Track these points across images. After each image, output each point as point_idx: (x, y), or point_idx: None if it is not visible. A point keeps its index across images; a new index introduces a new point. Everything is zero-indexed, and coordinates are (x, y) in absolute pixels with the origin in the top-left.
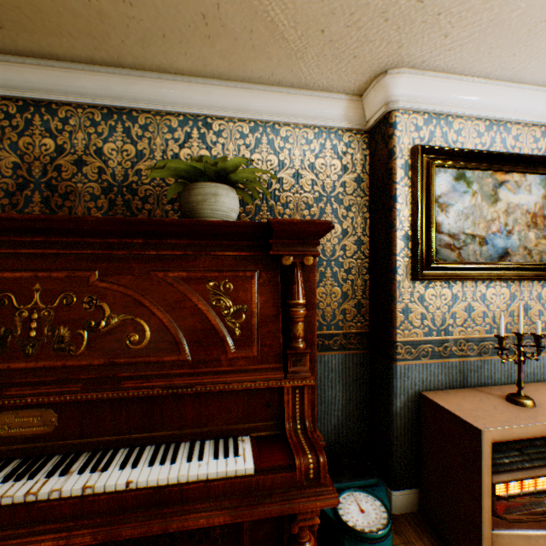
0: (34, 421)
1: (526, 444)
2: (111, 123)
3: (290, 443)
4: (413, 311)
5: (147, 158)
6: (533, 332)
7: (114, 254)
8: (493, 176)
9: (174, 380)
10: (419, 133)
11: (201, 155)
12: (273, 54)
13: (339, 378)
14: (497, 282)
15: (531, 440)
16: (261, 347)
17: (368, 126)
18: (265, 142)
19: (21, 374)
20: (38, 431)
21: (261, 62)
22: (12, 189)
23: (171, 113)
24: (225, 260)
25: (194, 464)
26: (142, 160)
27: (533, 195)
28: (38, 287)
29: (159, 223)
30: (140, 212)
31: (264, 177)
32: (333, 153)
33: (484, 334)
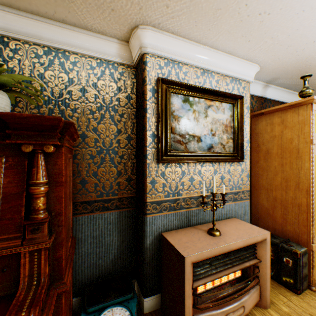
0: None
1: (214, 259)
2: None
3: (12, 303)
4: (158, 182)
5: None
6: (226, 191)
7: None
8: (205, 102)
9: None
10: (162, 70)
11: None
12: None
13: (116, 228)
14: (207, 163)
15: (217, 256)
16: (2, 221)
17: (134, 63)
18: (58, 63)
19: None
20: None
21: None
22: None
23: None
24: None
25: None
26: None
27: (226, 115)
28: None
29: None
30: None
31: (57, 89)
32: (111, 78)
33: (200, 194)
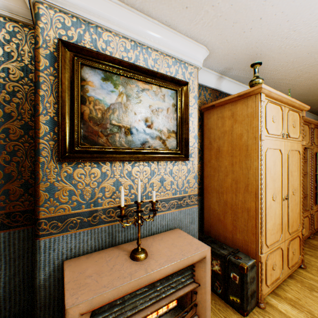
0: None
1: (129, 296)
2: None
3: None
4: (61, 189)
5: None
6: (168, 196)
7: None
8: (137, 83)
9: None
10: (68, 32)
11: None
12: None
13: (2, 256)
14: (141, 163)
15: (136, 290)
16: None
17: (32, 21)
18: None
19: None
20: None
21: None
22: None
23: None
24: None
25: None
26: None
27: (167, 103)
28: None
29: None
30: None
31: None
32: None
33: (130, 202)
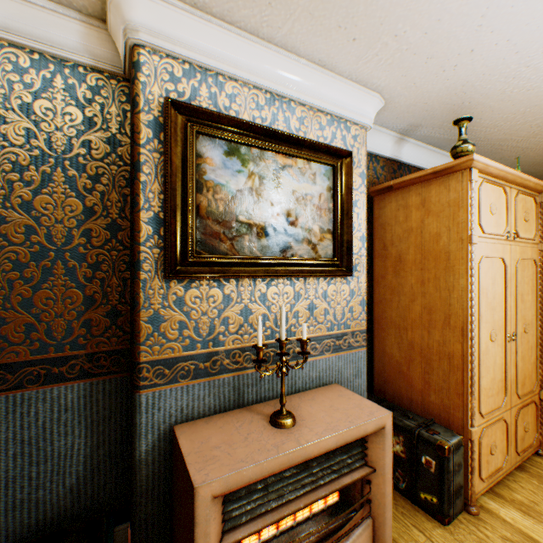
0: None
1: (274, 478)
2: None
3: None
4: (168, 320)
5: None
6: (320, 333)
7: None
8: (275, 157)
9: None
10: (177, 86)
11: None
12: None
13: (82, 418)
14: (281, 280)
15: (282, 471)
16: None
17: (124, 70)
18: None
19: None
20: None
21: None
22: None
23: None
24: None
25: None
26: None
27: (319, 186)
28: None
29: None
30: None
31: None
32: (70, 96)
33: (265, 341)
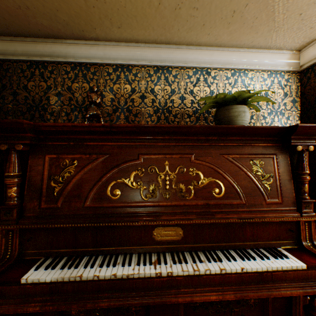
0: (171, 233)
1: None
2: (158, 75)
3: (315, 253)
4: None
5: (176, 93)
6: None
7: (201, 145)
8: None
9: (241, 214)
10: None
11: (204, 90)
12: (260, 30)
13: None
14: None
15: None
16: (283, 198)
17: (301, 69)
18: (239, 81)
19: (164, 208)
20: (173, 238)
21: (250, 35)
22: (110, 112)
23: (189, 68)
24: (257, 148)
25: (268, 261)
26: (173, 94)
27: None
28: (166, 162)
29: (230, 128)
30: (172, 123)
31: None
32: (278, 85)
33: None
